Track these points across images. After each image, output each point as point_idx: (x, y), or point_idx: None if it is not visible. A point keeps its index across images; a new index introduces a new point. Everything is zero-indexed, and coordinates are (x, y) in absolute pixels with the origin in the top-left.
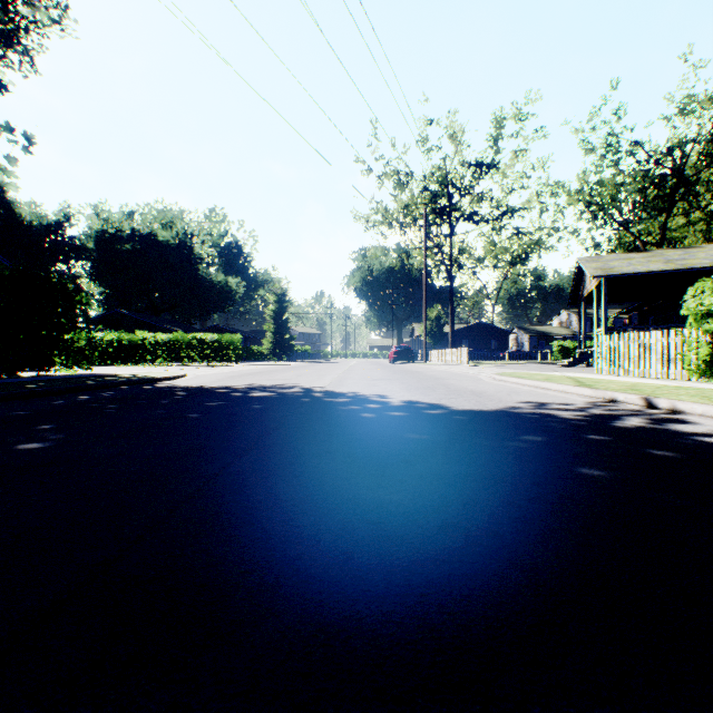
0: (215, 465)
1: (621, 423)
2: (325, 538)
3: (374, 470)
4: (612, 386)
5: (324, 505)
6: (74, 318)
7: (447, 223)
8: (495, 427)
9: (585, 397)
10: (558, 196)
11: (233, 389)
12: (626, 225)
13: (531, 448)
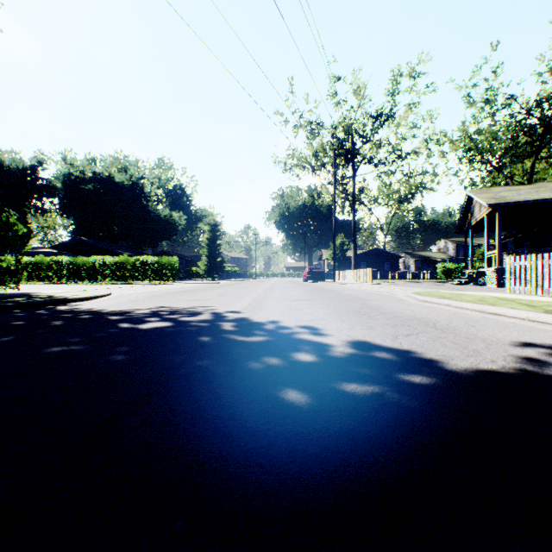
0: None
1: None
2: None
3: None
4: None
5: None
6: None
7: (351, 165)
8: None
9: None
10: (442, 144)
11: (131, 315)
12: (499, 167)
13: None
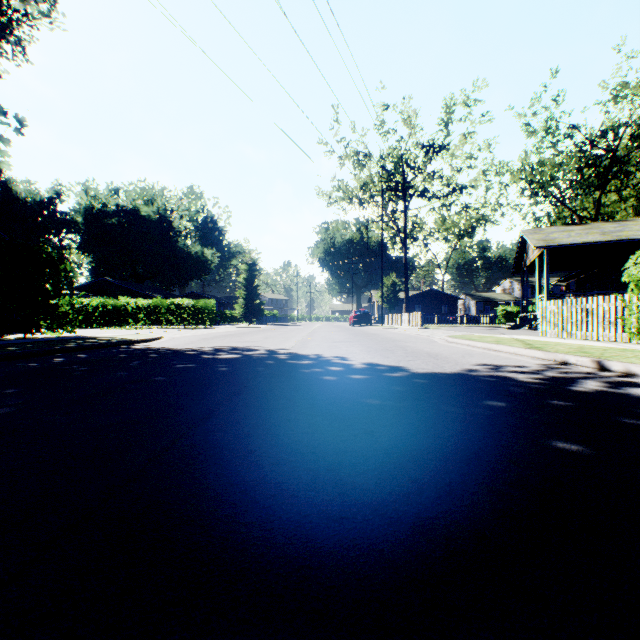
0: (167, 436)
1: (580, 387)
2: (277, 543)
3: (336, 444)
4: (560, 348)
5: (279, 491)
6: (58, 284)
7: (402, 199)
8: (456, 391)
9: (536, 359)
10: (502, 175)
11: (203, 351)
12: (564, 201)
13: (498, 416)
